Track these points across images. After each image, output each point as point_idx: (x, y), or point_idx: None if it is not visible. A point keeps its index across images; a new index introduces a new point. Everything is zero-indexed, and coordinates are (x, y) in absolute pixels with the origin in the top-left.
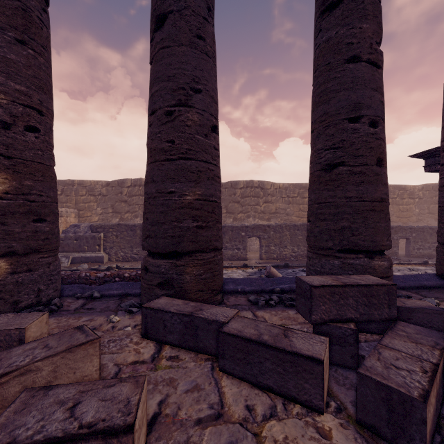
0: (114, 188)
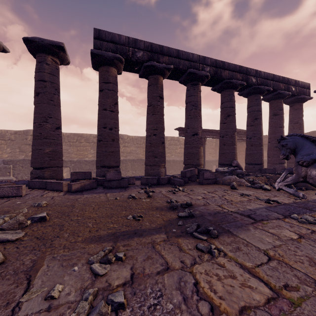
0: (21, 135)
